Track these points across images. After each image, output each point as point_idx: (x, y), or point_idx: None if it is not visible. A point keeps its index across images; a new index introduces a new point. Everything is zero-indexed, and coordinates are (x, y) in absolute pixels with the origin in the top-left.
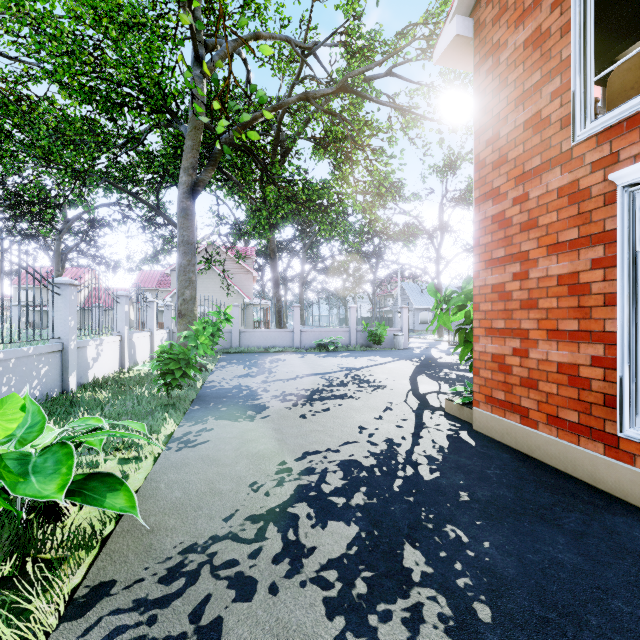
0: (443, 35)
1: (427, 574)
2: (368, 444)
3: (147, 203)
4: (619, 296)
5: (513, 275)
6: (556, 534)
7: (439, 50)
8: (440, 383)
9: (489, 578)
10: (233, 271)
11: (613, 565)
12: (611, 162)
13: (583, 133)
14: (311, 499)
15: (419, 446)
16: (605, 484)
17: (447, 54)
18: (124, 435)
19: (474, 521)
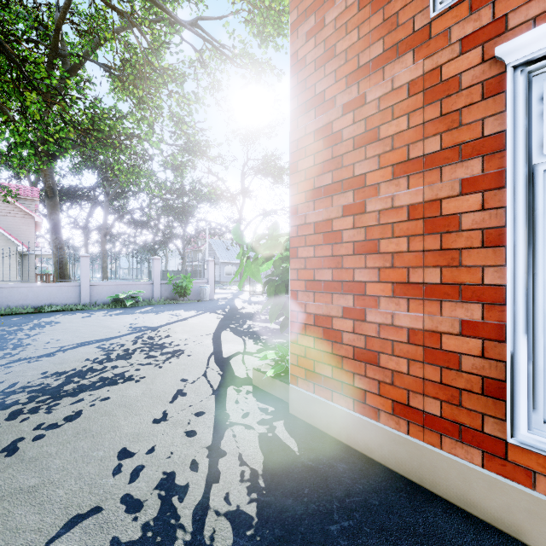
0: None
1: None
2: (121, 510)
3: None
4: (510, 231)
5: (344, 208)
6: None
7: None
8: (245, 339)
9: None
10: (3, 212)
11: None
12: (494, 33)
13: None
14: None
15: (219, 483)
16: (484, 510)
17: None
18: None
19: None
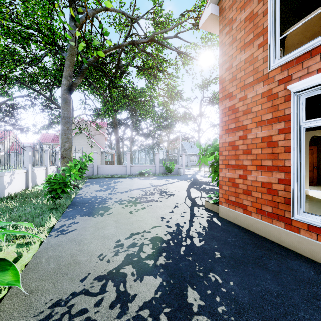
0: (204, 13)
1: (201, 306)
2: (166, 227)
3: (44, 96)
4: (292, 148)
5: (239, 137)
6: (266, 274)
7: (202, 21)
8: (201, 192)
9: (235, 305)
10: (94, 134)
11: (296, 290)
12: (288, 80)
13: (274, 65)
14: (134, 263)
15: (193, 227)
16: (285, 243)
17: (206, 23)
18: (15, 232)
19: (224, 269)
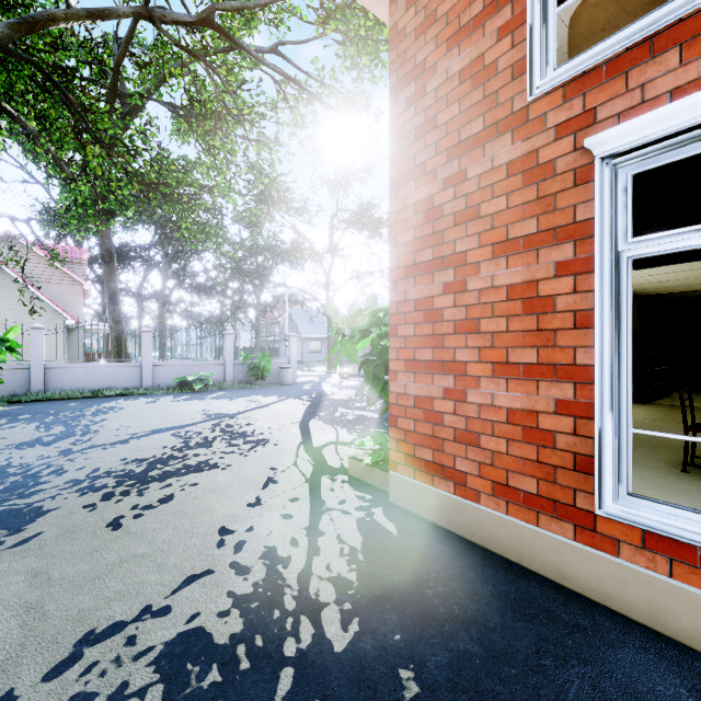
0: None
1: None
2: (232, 573)
3: None
4: (597, 314)
5: (445, 286)
6: None
7: None
8: (337, 428)
9: None
10: (48, 279)
11: None
12: (585, 124)
13: (545, 83)
14: None
15: (319, 556)
16: (576, 582)
17: None
18: None
19: None
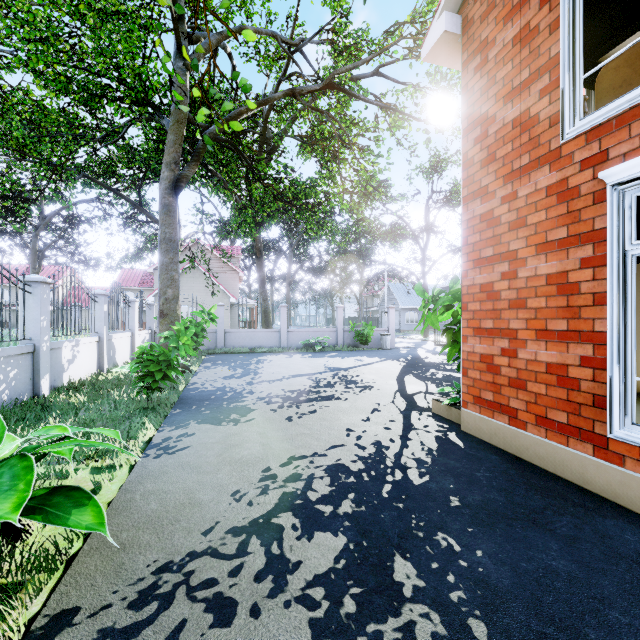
0: (431, 31)
1: (419, 588)
2: (356, 447)
3: (128, 199)
4: (608, 296)
5: (501, 274)
6: (549, 540)
7: (427, 46)
8: (427, 383)
9: (483, 590)
10: (218, 270)
11: (607, 572)
12: (600, 160)
13: (572, 131)
14: (297, 508)
15: (408, 449)
16: (594, 485)
17: (435, 51)
18: (94, 444)
19: (466, 528)
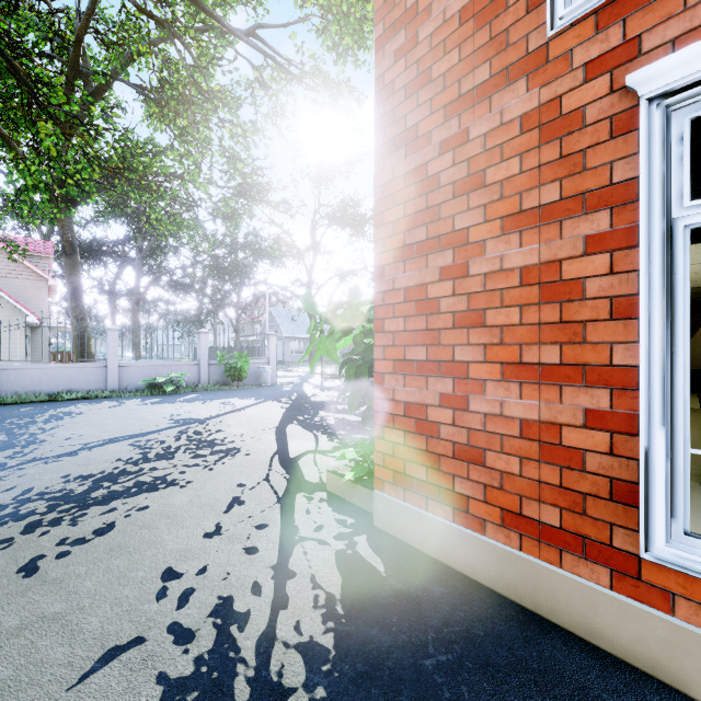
0: None
1: None
2: (169, 641)
3: None
4: (644, 300)
5: (441, 271)
6: None
7: None
8: (317, 435)
9: None
10: (8, 274)
11: None
12: (625, 57)
13: (570, 12)
14: None
15: (287, 610)
16: (613, 642)
17: None
18: None
19: None
